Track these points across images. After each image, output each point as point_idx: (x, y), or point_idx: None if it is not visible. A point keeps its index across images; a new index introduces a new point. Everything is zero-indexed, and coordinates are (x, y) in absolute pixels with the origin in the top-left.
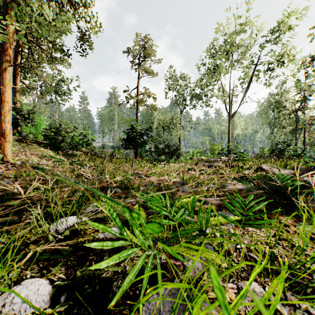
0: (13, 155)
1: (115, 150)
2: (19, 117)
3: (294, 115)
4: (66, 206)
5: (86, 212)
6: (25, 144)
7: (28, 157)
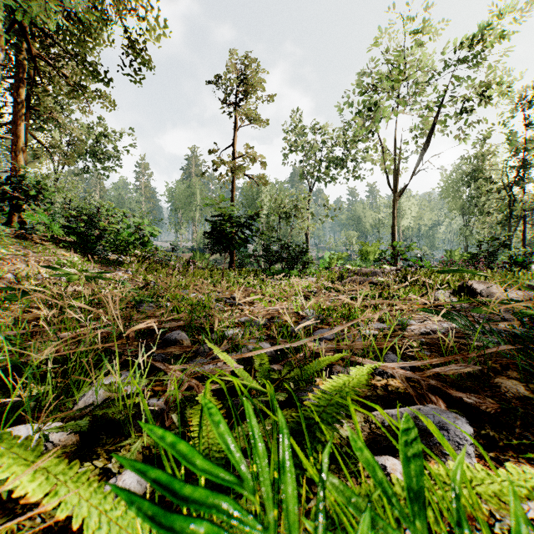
0: (2, 262)
1: (195, 254)
2: (22, 195)
3: (507, 193)
4: (41, 384)
5: (72, 410)
6: (31, 243)
7: (31, 267)
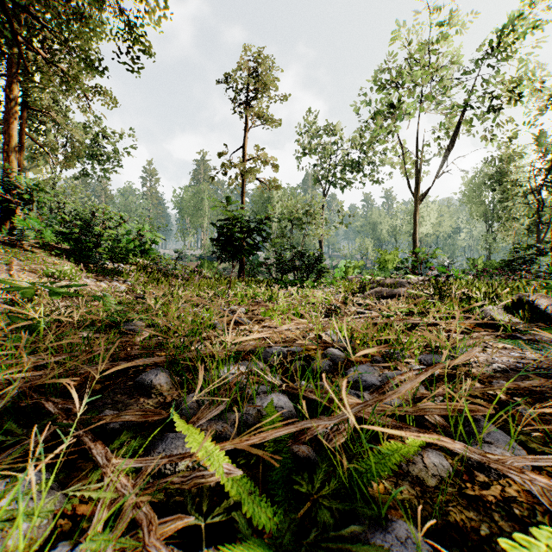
0: None
1: (203, 263)
2: (13, 198)
3: (535, 197)
4: None
5: None
6: (20, 250)
7: (13, 276)
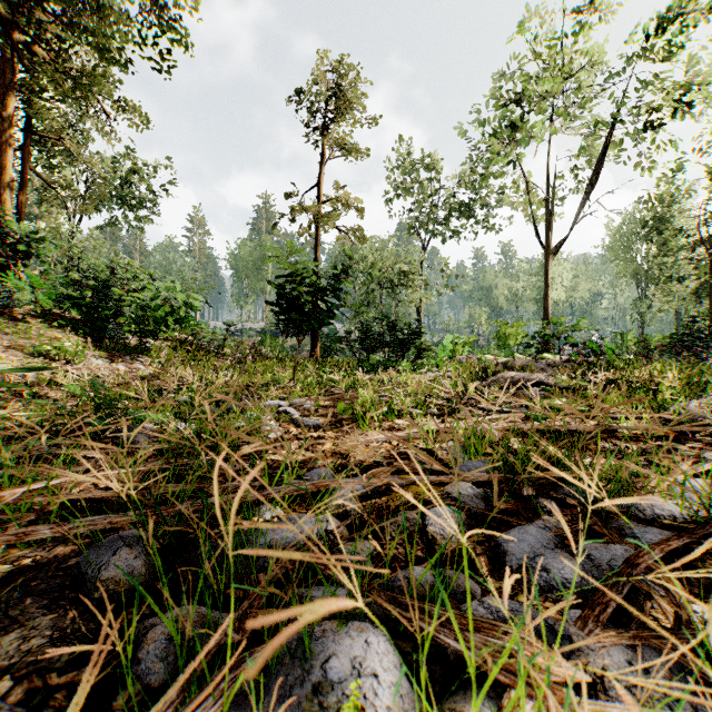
0: None
1: (265, 338)
2: (2, 250)
3: (706, 251)
4: None
5: None
6: (8, 320)
7: None
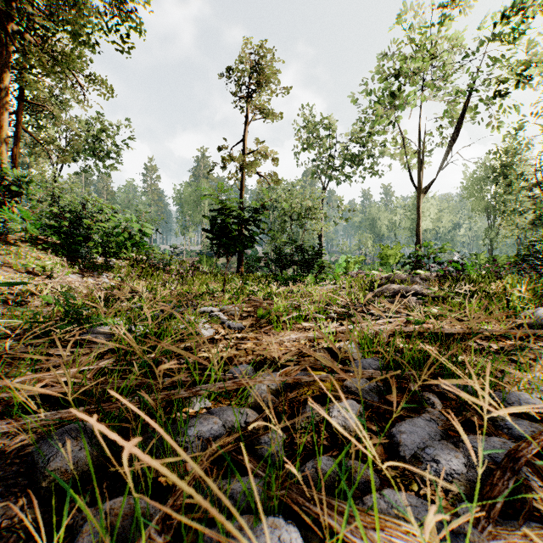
0: None
1: (202, 258)
2: None
3: (541, 191)
4: None
5: None
6: (3, 244)
7: None
